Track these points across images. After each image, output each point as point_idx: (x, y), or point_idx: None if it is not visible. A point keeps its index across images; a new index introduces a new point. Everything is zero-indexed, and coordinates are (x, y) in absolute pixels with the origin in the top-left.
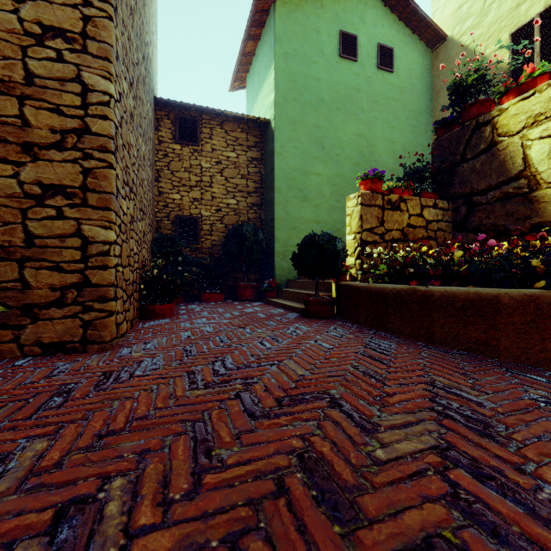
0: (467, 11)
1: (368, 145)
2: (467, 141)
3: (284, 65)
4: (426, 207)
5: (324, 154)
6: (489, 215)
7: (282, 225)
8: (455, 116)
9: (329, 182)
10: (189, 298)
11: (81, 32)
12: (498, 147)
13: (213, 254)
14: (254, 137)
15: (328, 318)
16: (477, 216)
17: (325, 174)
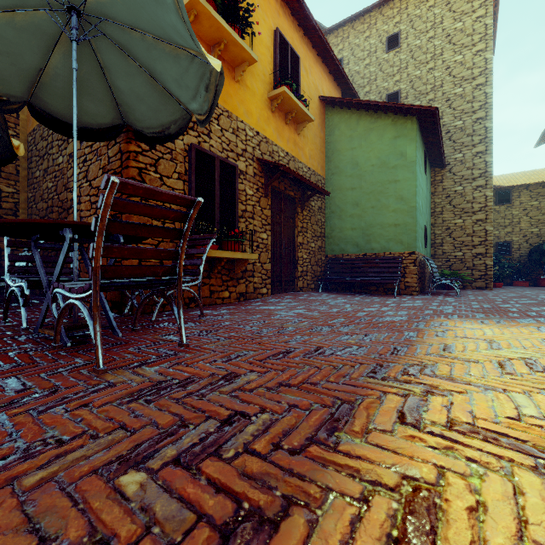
0: None
1: None
2: None
3: None
4: None
5: None
6: None
7: None
8: None
9: None
10: (504, 284)
11: (485, 218)
12: None
13: (520, 261)
14: None
15: None
16: None
17: None
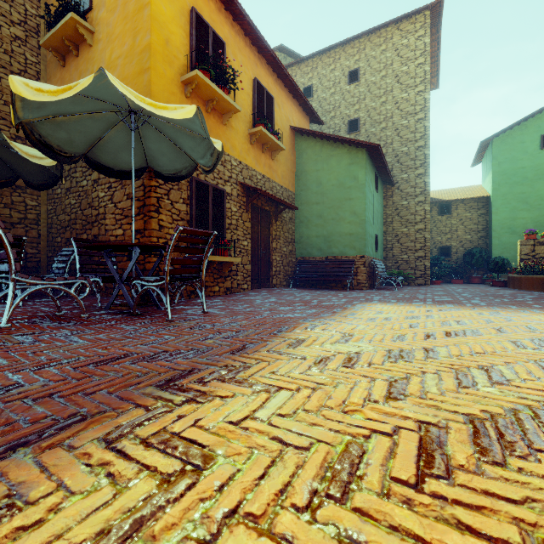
0: None
1: None
2: None
3: (498, 169)
4: None
5: (527, 207)
6: None
7: (497, 247)
8: None
9: (532, 221)
10: (445, 282)
11: (424, 228)
12: None
13: (457, 263)
14: (482, 203)
15: (500, 286)
16: None
17: (529, 217)
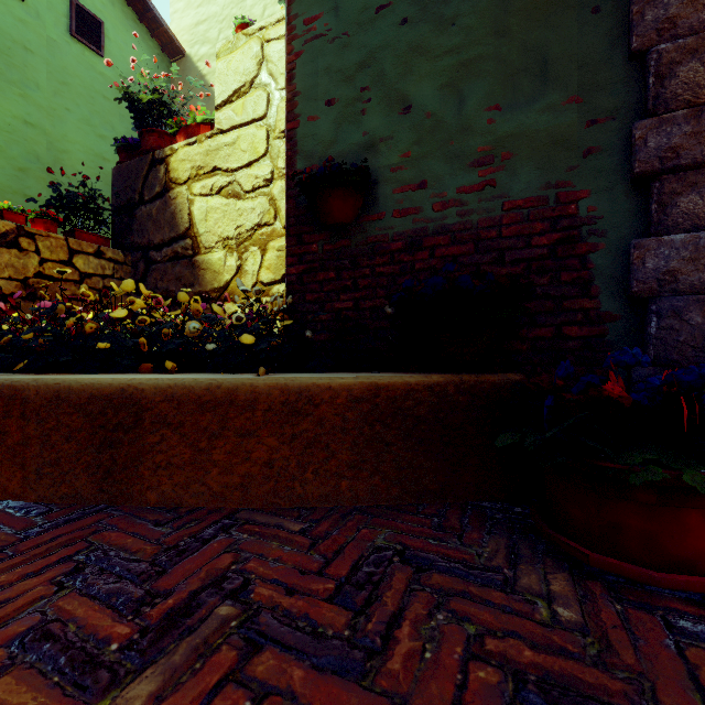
0: (205, 34)
1: (52, 146)
2: (146, 178)
3: None
4: (81, 254)
5: None
6: (163, 277)
7: None
8: (139, 141)
9: None
10: None
11: None
12: (171, 195)
13: None
14: None
15: None
16: (154, 277)
17: None
